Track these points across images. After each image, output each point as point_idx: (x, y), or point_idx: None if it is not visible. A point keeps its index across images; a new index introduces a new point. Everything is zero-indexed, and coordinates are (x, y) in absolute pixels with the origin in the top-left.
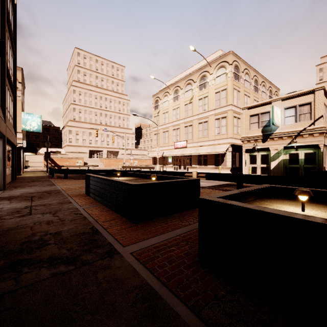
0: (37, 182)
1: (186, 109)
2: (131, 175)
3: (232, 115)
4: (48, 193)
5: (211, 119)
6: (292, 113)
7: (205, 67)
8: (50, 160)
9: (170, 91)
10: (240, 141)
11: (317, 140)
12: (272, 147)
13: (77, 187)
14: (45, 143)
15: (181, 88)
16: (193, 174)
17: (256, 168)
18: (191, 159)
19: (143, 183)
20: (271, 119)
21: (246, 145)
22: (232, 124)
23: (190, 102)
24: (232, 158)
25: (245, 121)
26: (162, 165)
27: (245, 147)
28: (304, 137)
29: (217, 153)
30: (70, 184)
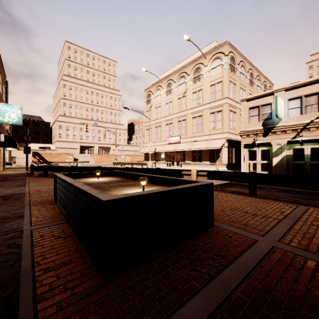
0: (7, 181)
1: (180, 103)
2: (116, 174)
3: (228, 108)
4: (4, 199)
5: (206, 113)
6: (296, 105)
7: (199, 59)
8: (38, 156)
9: (163, 85)
10: (236, 136)
11: None
12: (274, 142)
13: (50, 189)
14: (24, 137)
15: (174, 81)
16: (193, 173)
17: (256, 165)
18: (184, 155)
19: (121, 196)
20: (273, 111)
21: (244, 140)
22: (228, 118)
23: (183, 96)
24: (228, 154)
25: (244, 114)
26: (154, 161)
27: (244, 142)
28: (311, 130)
29: (212, 149)
30: (45, 184)
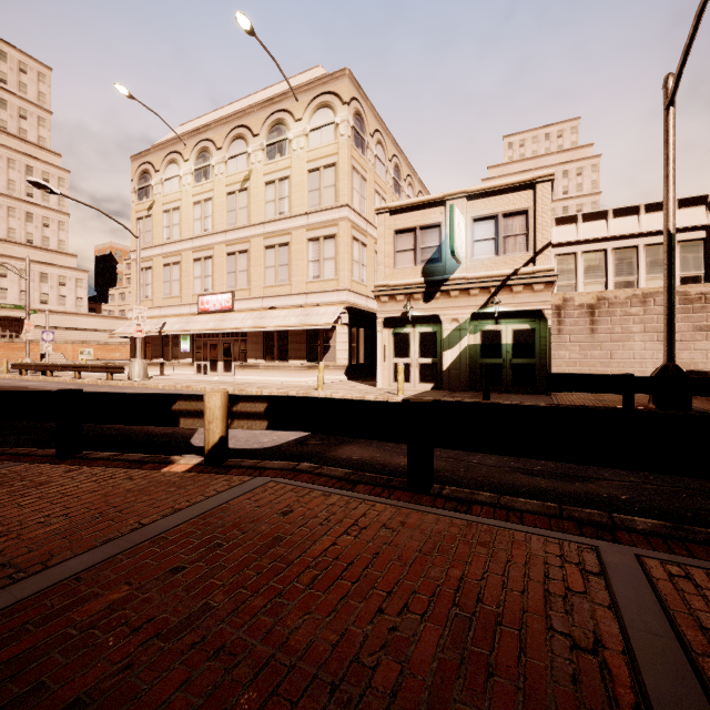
0: None
1: (232, 206)
2: None
3: (349, 232)
4: None
5: (299, 239)
6: (488, 233)
7: (283, 100)
8: None
9: (187, 151)
10: (368, 300)
11: (541, 301)
12: (446, 315)
13: None
14: None
15: (217, 145)
16: (210, 408)
17: (410, 368)
18: (245, 344)
19: None
20: (444, 243)
21: (385, 307)
22: (350, 256)
23: (242, 188)
24: (350, 342)
25: (384, 245)
26: (161, 359)
27: (384, 312)
28: (515, 291)
29: (313, 328)
30: None
